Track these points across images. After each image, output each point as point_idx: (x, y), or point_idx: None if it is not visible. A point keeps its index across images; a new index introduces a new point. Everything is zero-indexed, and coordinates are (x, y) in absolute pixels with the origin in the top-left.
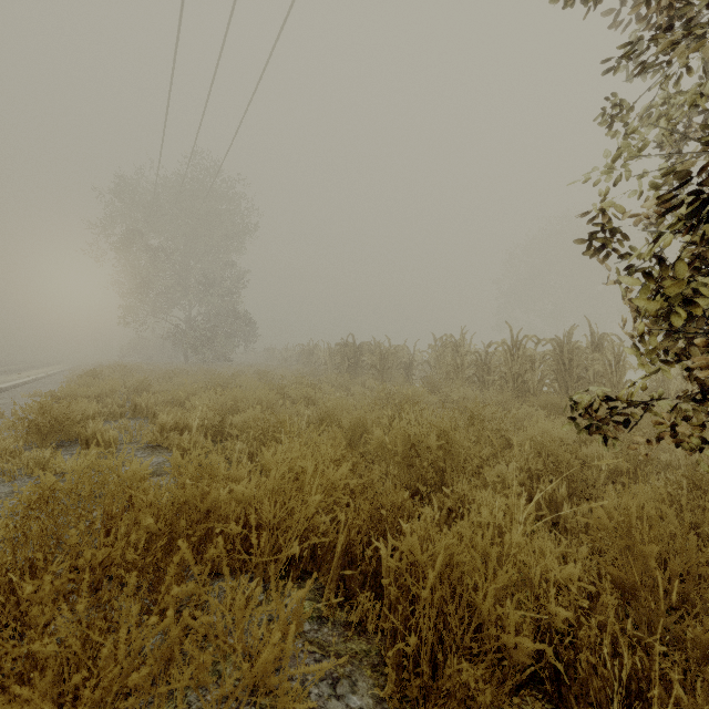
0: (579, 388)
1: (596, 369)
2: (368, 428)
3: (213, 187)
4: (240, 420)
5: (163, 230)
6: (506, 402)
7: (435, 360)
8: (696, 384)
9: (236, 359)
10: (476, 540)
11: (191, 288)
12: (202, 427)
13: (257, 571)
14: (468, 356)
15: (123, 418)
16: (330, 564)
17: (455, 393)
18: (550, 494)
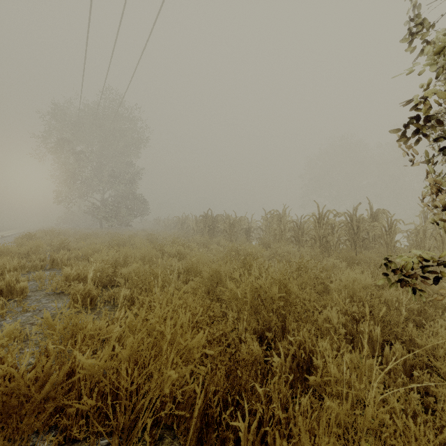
0: (364, 245)
1: (376, 233)
2: (222, 277)
3: (119, 113)
4: (127, 271)
5: (85, 140)
6: (317, 256)
7: (266, 227)
8: (445, 243)
9: (135, 226)
10: (339, 417)
11: (105, 179)
12: (98, 276)
13: (113, 441)
14: (288, 224)
15: (43, 269)
16: (188, 423)
17: (281, 249)
18: (367, 334)
